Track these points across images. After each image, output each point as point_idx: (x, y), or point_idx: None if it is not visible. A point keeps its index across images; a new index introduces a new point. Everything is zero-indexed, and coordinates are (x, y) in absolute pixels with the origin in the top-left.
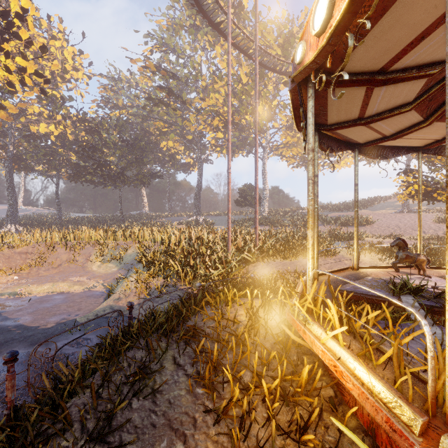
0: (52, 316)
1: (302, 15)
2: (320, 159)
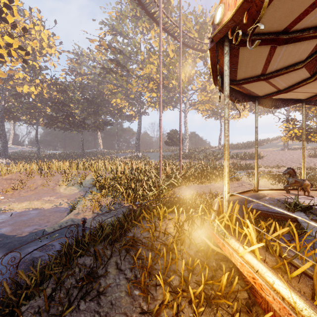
0: (26, 226)
1: (212, 9)
2: None
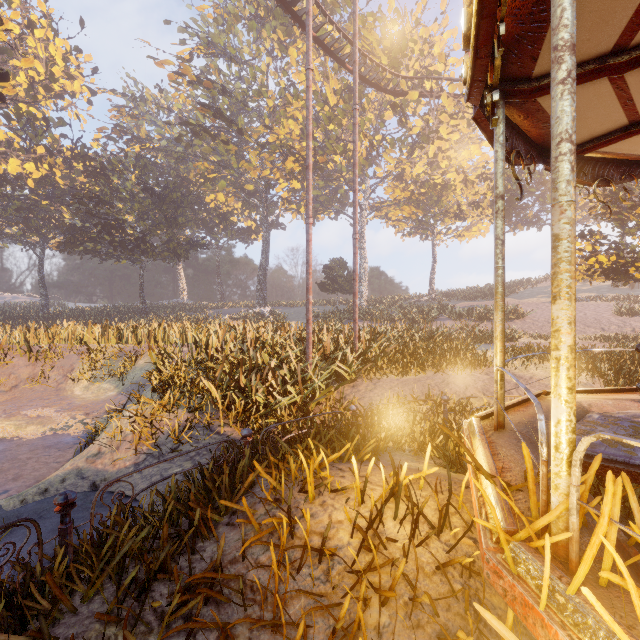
0: None
1: (418, 7)
2: (442, 224)
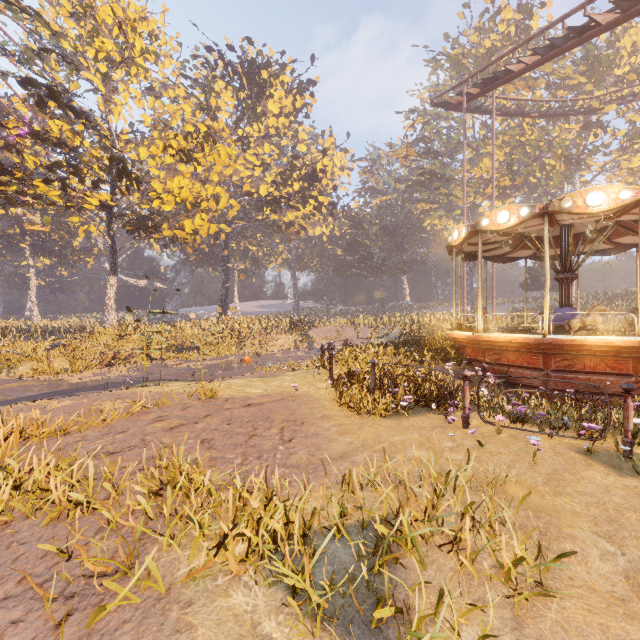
0: None
1: None
2: None
